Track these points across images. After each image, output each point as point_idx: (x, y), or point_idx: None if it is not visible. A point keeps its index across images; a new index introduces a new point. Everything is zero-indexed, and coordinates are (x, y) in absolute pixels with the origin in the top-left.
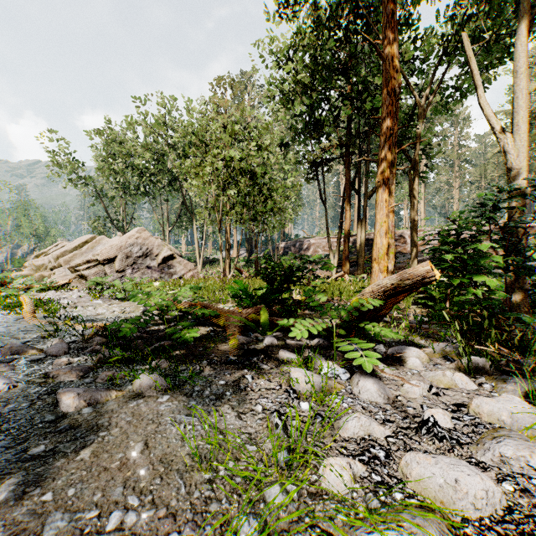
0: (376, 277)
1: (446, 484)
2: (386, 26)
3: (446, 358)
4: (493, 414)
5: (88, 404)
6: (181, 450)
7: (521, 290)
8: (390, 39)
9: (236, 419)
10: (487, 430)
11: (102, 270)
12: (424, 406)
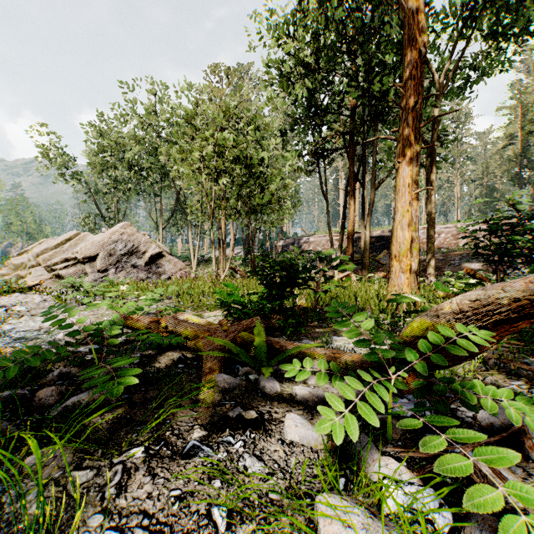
0: (396, 278)
1: None
2: None
3: None
4: None
5: None
6: None
7: None
8: None
9: None
10: None
11: (82, 270)
12: None
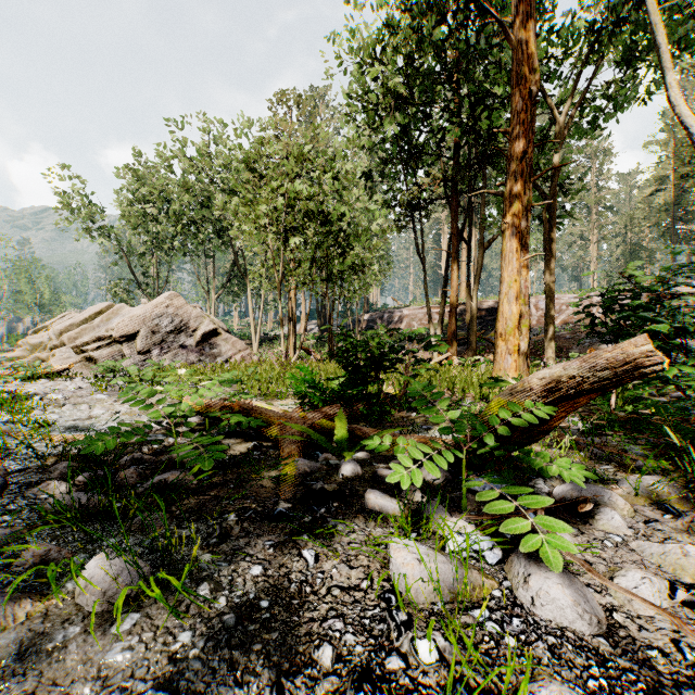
0: (502, 361)
1: None
2: None
3: (662, 508)
4: None
5: None
6: None
7: None
8: (523, 18)
9: None
10: None
11: (118, 351)
12: (682, 647)
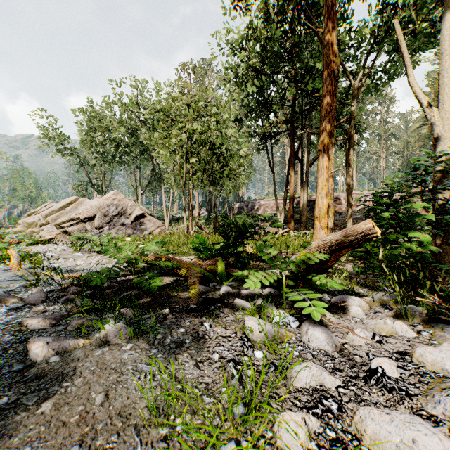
0: (318, 233)
1: (403, 443)
2: (326, 17)
3: (385, 307)
4: (436, 364)
5: (56, 353)
6: (140, 402)
7: (445, 244)
8: (330, 28)
9: (194, 368)
10: (432, 380)
11: (83, 227)
12: (369, 354)
